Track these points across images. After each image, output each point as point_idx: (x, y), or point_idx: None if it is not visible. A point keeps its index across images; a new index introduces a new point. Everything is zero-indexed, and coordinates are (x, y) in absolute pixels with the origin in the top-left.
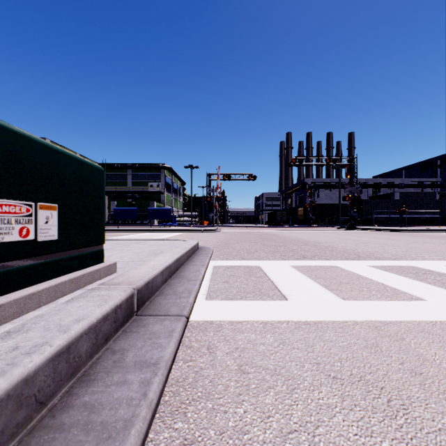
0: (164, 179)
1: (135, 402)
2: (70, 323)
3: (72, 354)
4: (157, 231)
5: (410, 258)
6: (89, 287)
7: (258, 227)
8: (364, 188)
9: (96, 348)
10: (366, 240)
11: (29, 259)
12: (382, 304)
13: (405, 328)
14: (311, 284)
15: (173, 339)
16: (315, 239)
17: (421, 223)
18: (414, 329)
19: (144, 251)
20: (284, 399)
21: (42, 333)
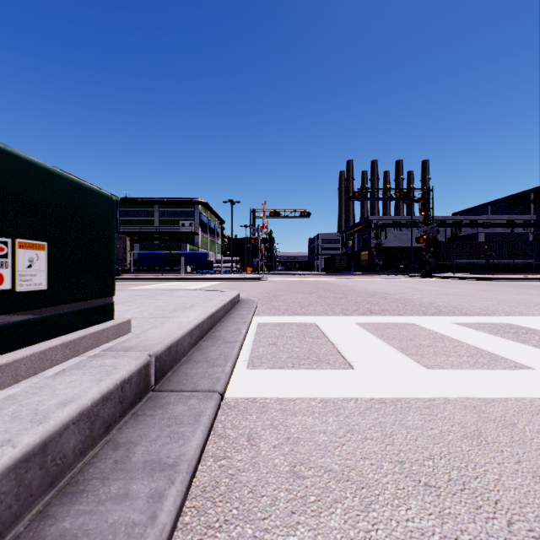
0: (199, 217)
1: (138, 530)
2: (51, 409)
3: (50, 455)
4: (190, 279)
5: (504, 313)
6: (91, 353)
7: (312, 275)
8: (442, 228)
9: (91, 442)
10: (446, 290)
11: (3, 316)
12: (478, 374)
13: (513, 409)
14: (382, 347)
15: (200, 427)
16: (383, 289)
17: (511, 270)
18: (526, 410)
19: (170, 305)
20: (357, 521)
21: (6, 425)
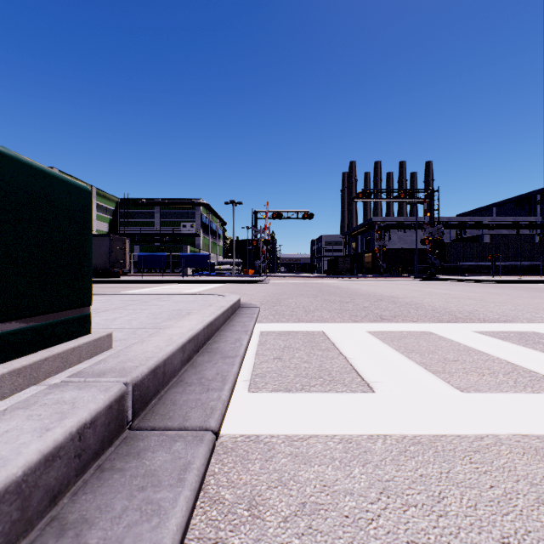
0: (200, 218)
1: None
2: None
3: None
4: (190, 282)
5: (526, 319)
6: (54, 379)
7: (315, 277)
8: (446, 229)
9: (23, 527)
10: (455, 293)
11: None
12: (524, 399)
13: None
14: (403, 362)
15: (184, 491)
16: (390, 293)
17: (517, 272)
18: None
19: (165, 312)
20: None
21: None
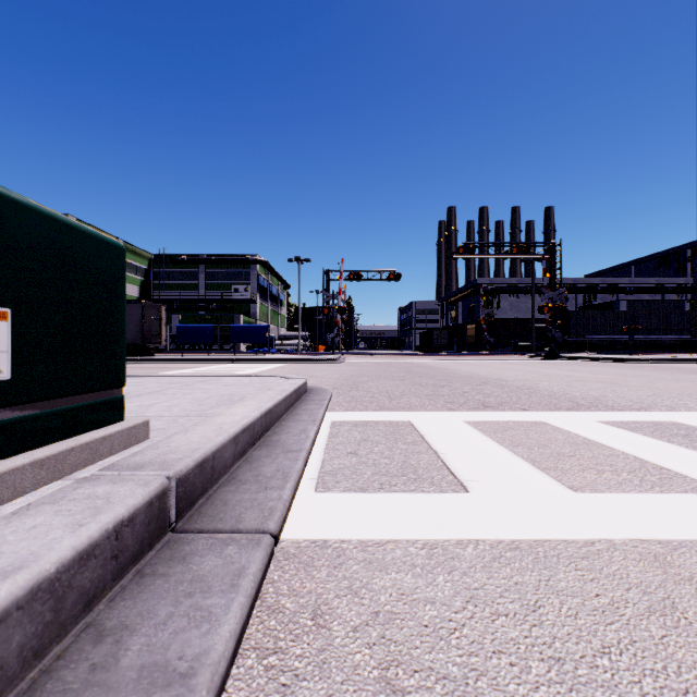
0: (257, 279)
1: None
2: None
3: None
4: (244, 361)
5: (665, 407)
6: (82, 473)
7: (404, 355)
8: (571, 294)
9: (56, 631)
10: (580, 375)
11: None
12: (650, 500)
13: None
14: (506, 458)
15: (238, 597)
16: (498, 374)
17: (661, 348)
18: None
19: (212, 397)
20: None
21: None
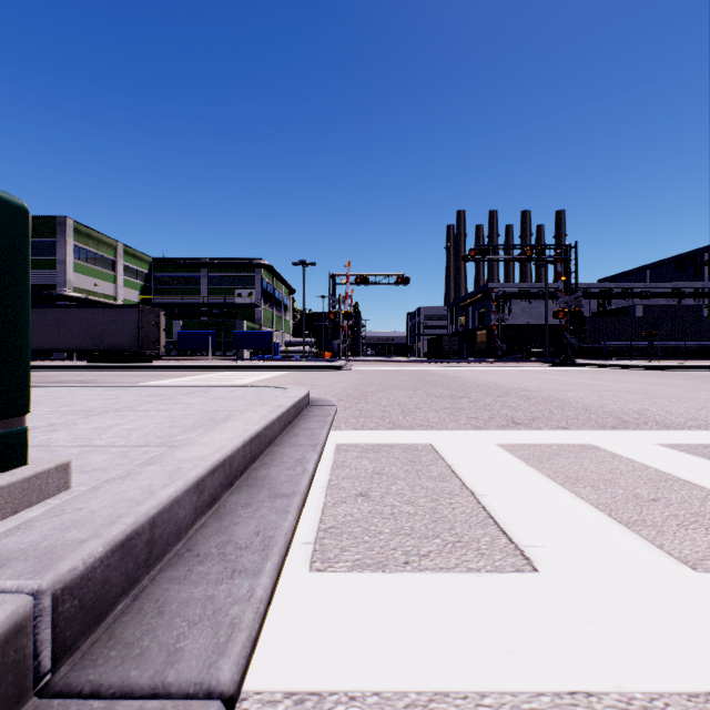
0: (261, 284)
1: None
2: None
3: None
4: (246, 368)
5: None
6: None
7: (413, 362)
8: (585, 298)
9: None
10: (607, 385)
11: None
12: None
13: None
14: (569, 504)
15: None
16: (517, 383)
17: (680, 355)
18: None
19: (191, 415)
20: None
21: None
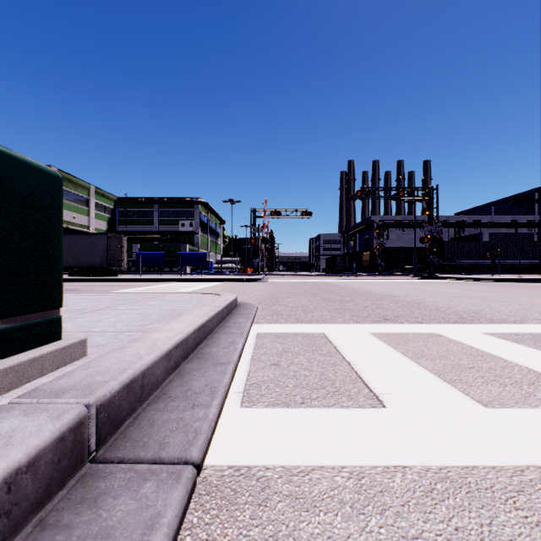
0: (199, 216)
1: None
2: None
3: None
4: (188, 280)
5: (536, 320)
6: (3, 399)
7: (314, 276)
8: (445, 228)
9: None
10: (457, 292)
11: None
12: None
13: None
14: (413, 370)
15: None
16: (390, 291)
17: (516, 270)
18: None
19: (155, 313)
20: None
21: None
